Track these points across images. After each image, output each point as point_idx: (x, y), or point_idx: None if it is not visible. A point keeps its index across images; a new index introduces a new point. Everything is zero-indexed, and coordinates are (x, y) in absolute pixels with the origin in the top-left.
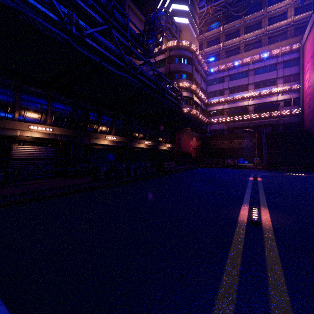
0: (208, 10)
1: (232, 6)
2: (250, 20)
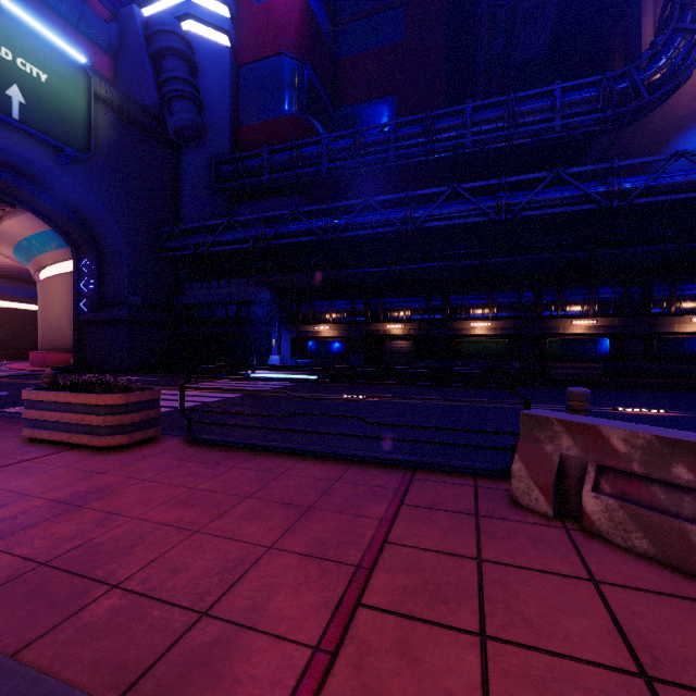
0: None
1: None
2: None
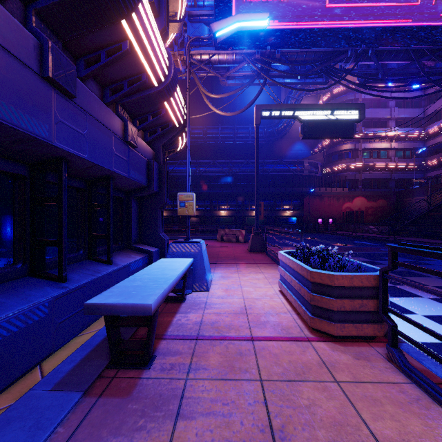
0: None
1: None
2: None
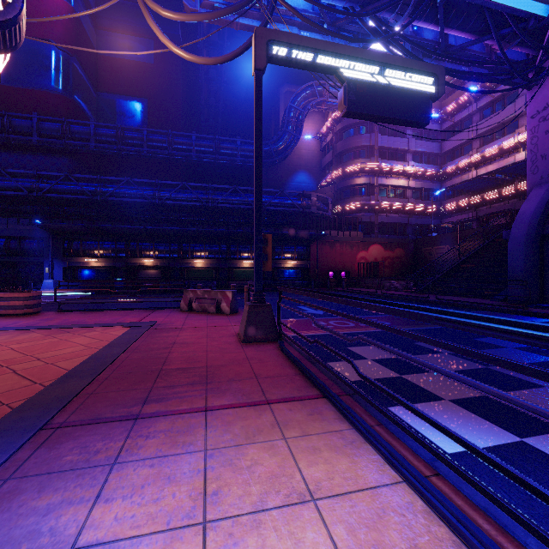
0: None
1: None
2: None
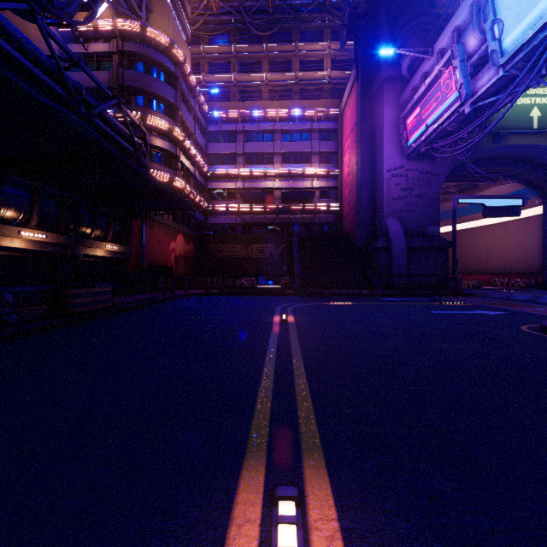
0: (209, 3)
1: (250, 15)
2: (277, 52)
